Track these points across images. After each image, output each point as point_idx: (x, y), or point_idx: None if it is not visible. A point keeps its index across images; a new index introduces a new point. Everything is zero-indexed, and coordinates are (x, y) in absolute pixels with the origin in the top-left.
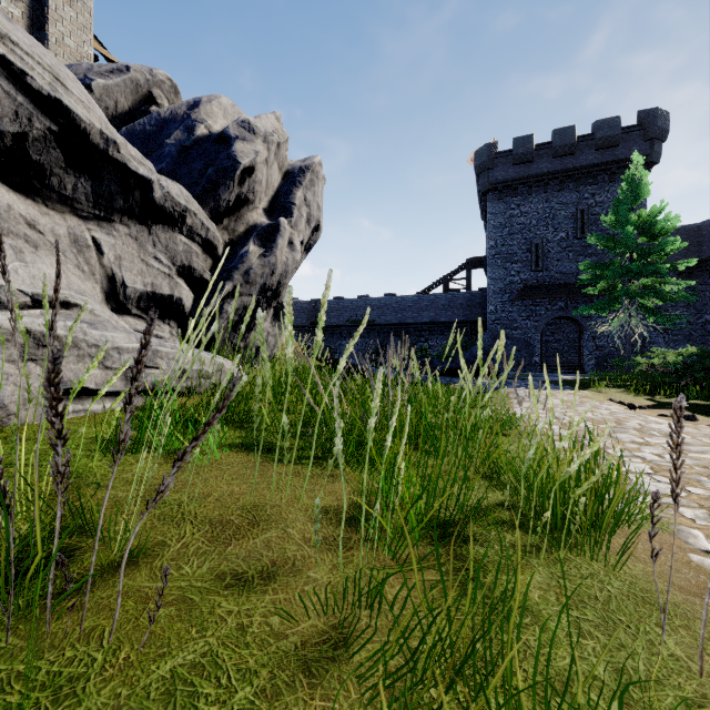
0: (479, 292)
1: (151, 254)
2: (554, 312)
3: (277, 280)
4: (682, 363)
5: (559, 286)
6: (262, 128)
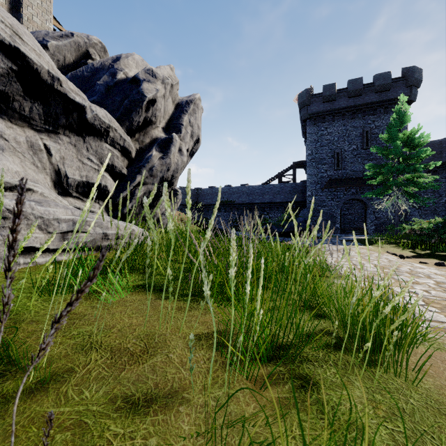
0: (301, 183)
1: (85, 156)
2: (348, 195)
3: (171, 174)
4: (432, 228)
5: (352, 179)
6: (161, 74)
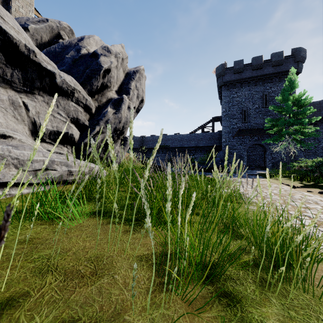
0: (218, 132)
1: (56, 111)
2: (252, 141)
3: (122, 125)
4: (315, 165)
5: (255, 130)
6: (114, 50)
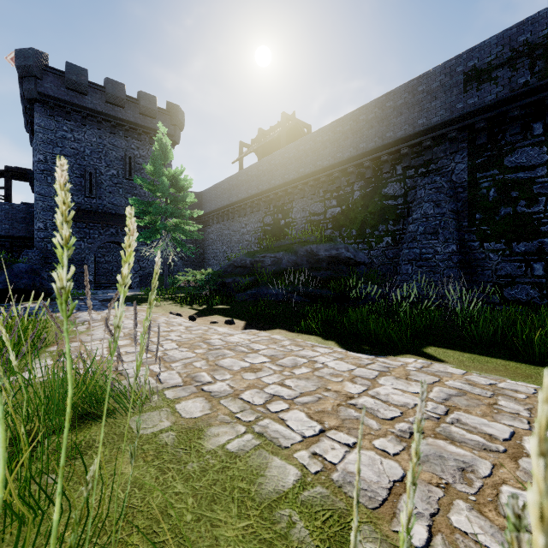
0: (24, 206)
1: None
2: (107, 236)
3: None
4: (205, 279)
5: (112, 215)
6: None
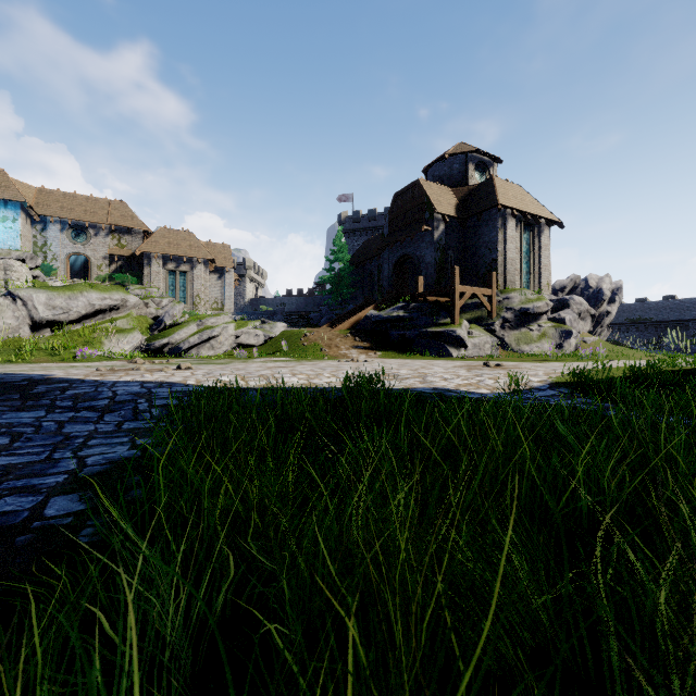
0: None
1: (589, 323)
2: None
3: (610, 322)
4: None
5: None
6: (608, 287)
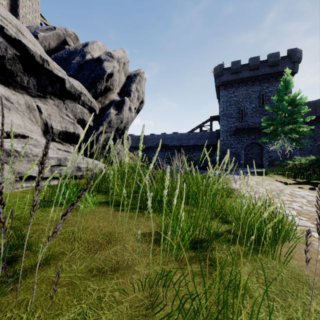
0: (216, 131)
1: (64, 113)
2: (249, 140)
3: (124, 125)
4: (308, 163)
5: (252, 129)
6: (116, 55)
